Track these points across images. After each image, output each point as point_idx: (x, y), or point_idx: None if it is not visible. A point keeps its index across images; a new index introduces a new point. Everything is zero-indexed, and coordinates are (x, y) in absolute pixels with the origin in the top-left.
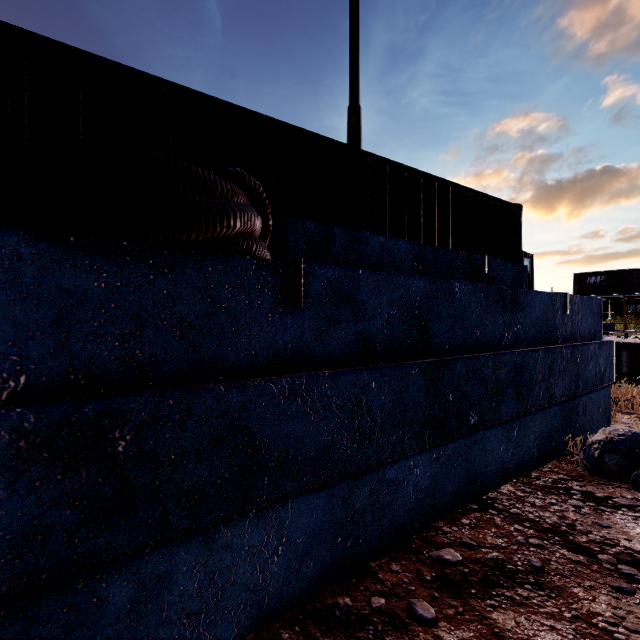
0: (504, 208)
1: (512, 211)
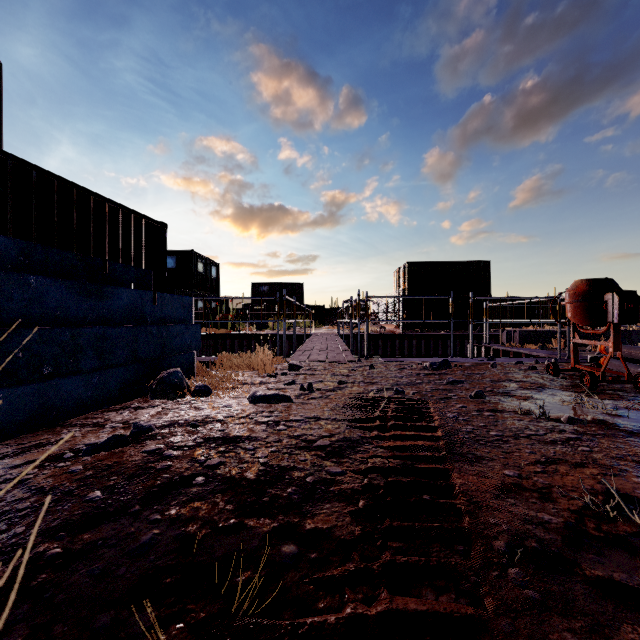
0: (150, 223)
1: (158, 227)
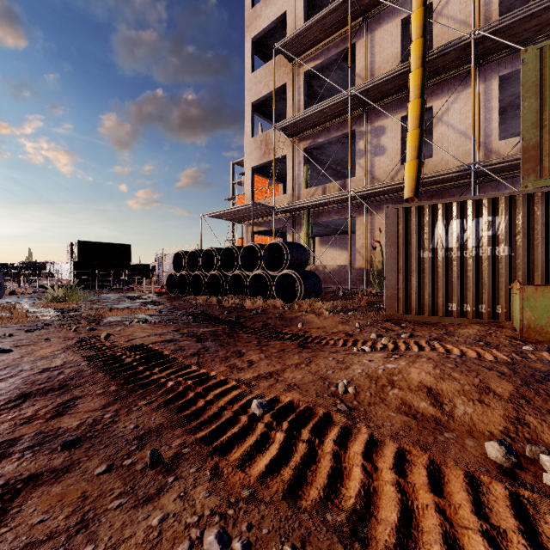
0: None
1: None
